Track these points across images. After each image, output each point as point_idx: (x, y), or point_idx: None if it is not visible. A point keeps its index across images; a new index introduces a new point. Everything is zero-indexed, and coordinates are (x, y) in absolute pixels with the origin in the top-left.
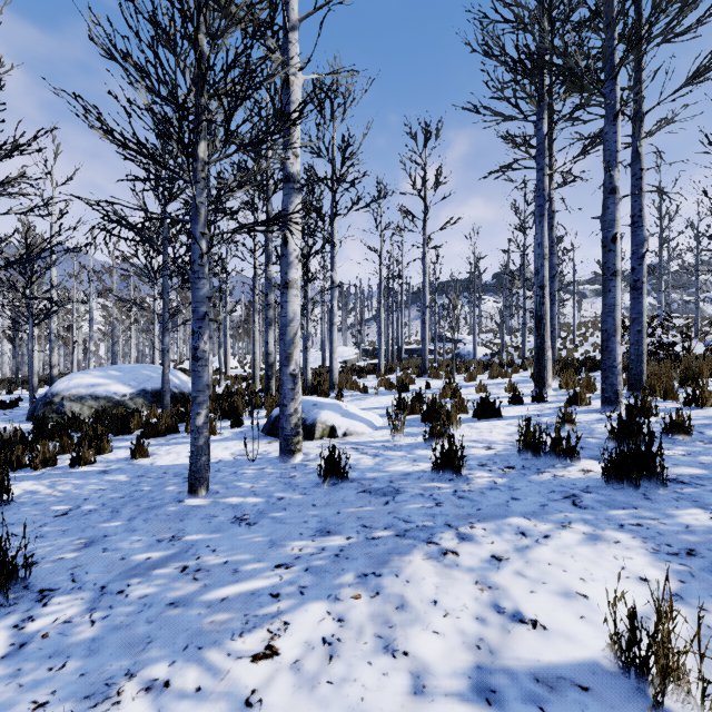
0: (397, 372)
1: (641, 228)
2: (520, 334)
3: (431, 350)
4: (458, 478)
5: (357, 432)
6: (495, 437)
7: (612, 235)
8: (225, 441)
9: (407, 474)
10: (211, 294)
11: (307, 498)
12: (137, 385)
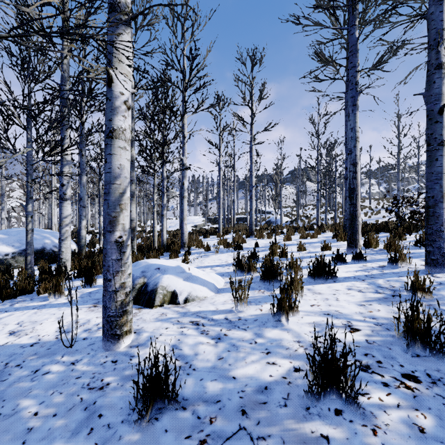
0: (231, 233)
1: None
2: (307, 208)
3: None
4: (350, 411)
5: (199, 297)
6: (348, 308)
7: (439, 107)
8: (66, 306)
9: (265, 389)
10: None
11: None
12: (20, 246)
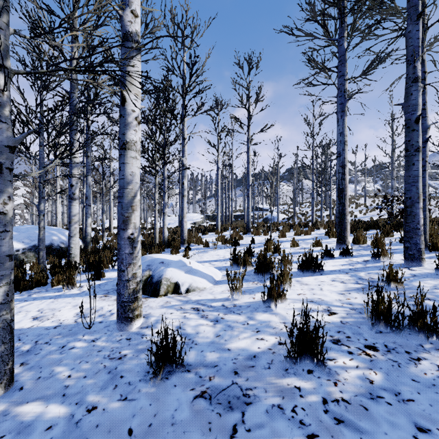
0: (229, 230)
1: (425, 118)
2: (304, 205)
3: None
4: (319, 370)
5: (199, 287)
6: (329, 297)
7: (416, 117)
8: (79, 296)
9: (253, 357)
10: (15, 143)
11: (125, 411)
12: (29, 242)
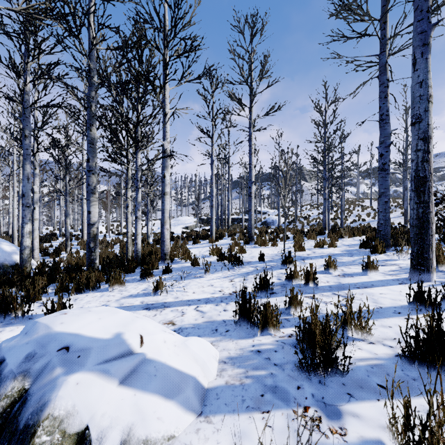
0: (226, 237)
1: None
2: (304, 208)
3: (246, 219)
4: None
5: (153, 441)
6: None
7: None
8: None
9: None
10: None
11: None
12: None
